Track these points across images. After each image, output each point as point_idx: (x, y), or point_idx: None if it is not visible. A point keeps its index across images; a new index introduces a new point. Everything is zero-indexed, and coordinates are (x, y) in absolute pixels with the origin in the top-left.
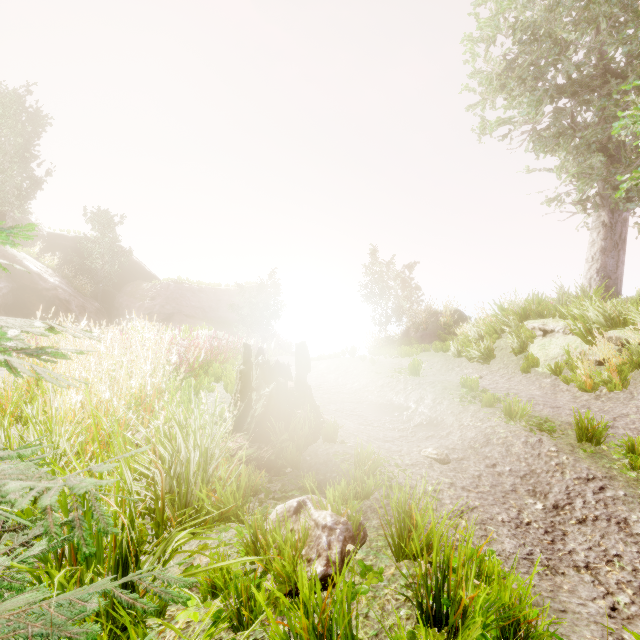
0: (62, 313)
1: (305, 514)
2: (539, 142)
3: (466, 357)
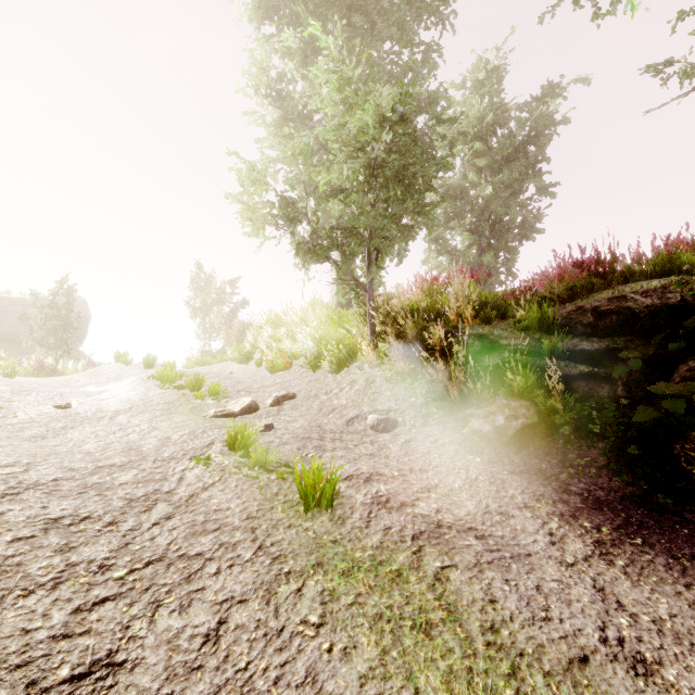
0: None
1: None
2: (297, 183)
3: (235, 360)
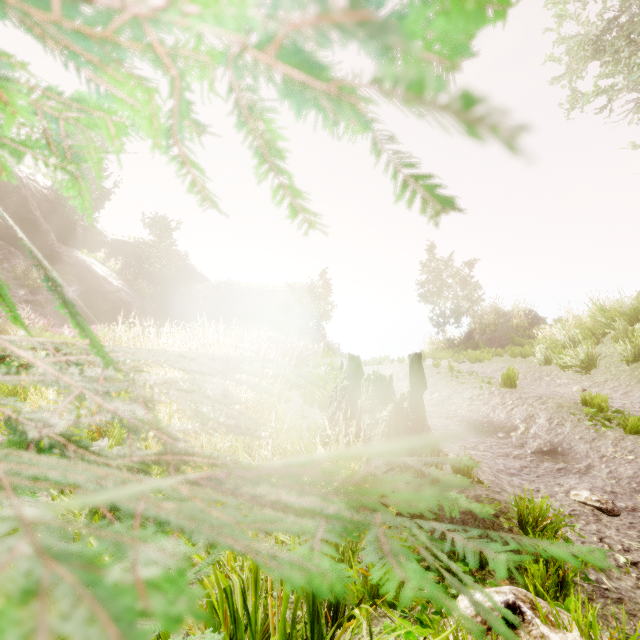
0: (125, 314)
1: (529, 631)
2: None
3: (558, 365)
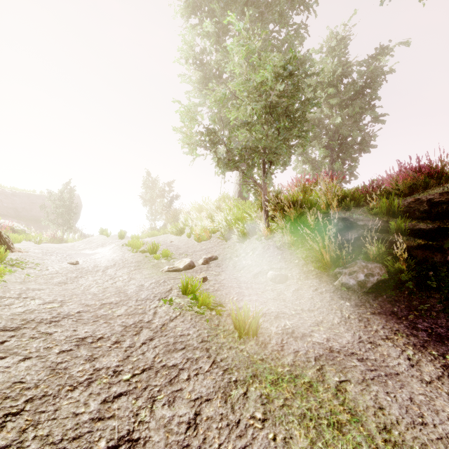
0: None
1: None
2: None
3: (173, 233)
